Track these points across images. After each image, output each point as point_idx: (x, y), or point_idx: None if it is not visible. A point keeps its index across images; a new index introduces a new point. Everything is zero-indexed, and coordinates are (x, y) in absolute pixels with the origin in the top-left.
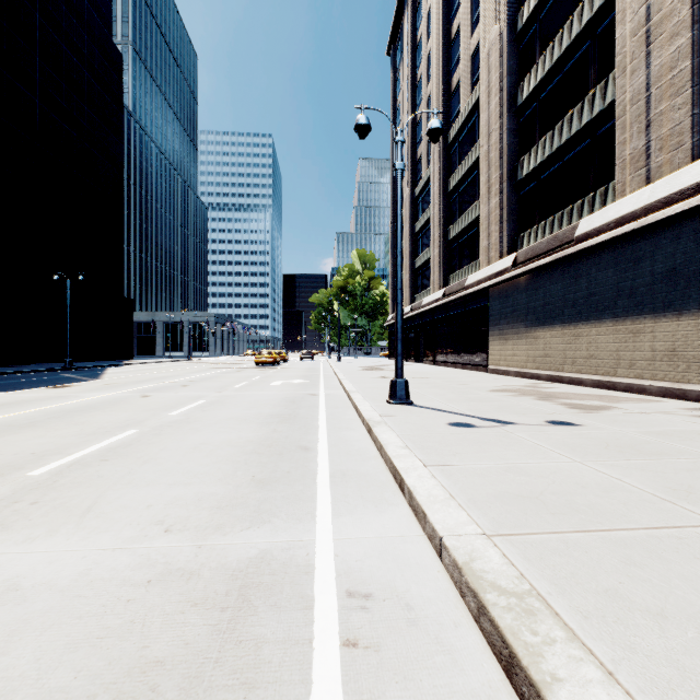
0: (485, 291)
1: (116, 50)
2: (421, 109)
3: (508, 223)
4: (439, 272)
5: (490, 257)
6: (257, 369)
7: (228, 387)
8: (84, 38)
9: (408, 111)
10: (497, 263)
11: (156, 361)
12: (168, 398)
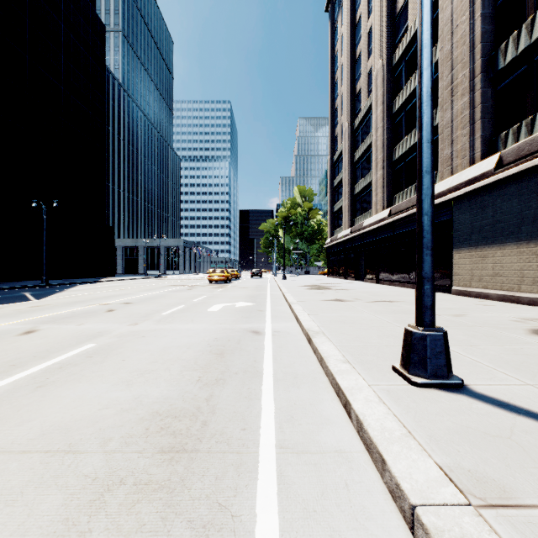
0: (446, 204)
1: (99, 21)
2: (361, 46)
3: (482, 123)
4: (382, 193)
5: (454, 166)
6: (208, 286)
7: (154, 314)
8: (71, 8)
9: (347, 51)
10: (466, 170)
11: (129, 278)
12: (48, 338)
